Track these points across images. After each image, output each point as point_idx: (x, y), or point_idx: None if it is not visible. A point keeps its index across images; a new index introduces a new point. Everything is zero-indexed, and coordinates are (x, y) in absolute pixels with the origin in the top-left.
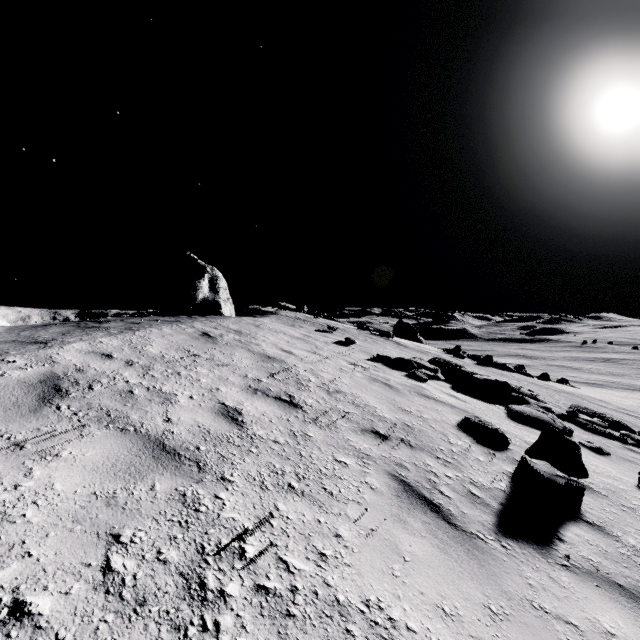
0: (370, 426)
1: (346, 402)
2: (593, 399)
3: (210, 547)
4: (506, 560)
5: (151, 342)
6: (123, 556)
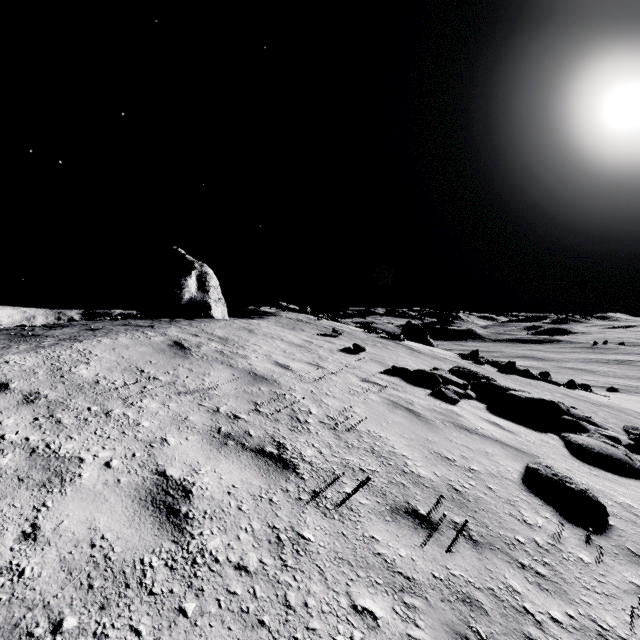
0: (403, 499)
1: (362, 450)
2: (636, 413)
3: None
4: None
5: (90, 359)
6: None
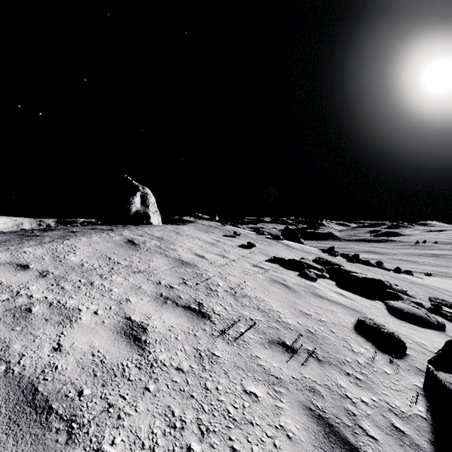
0: (276, 336)
1: (252, 308)
2: (440, 289)
3: None
4: None
5: (76, 250)
6: None
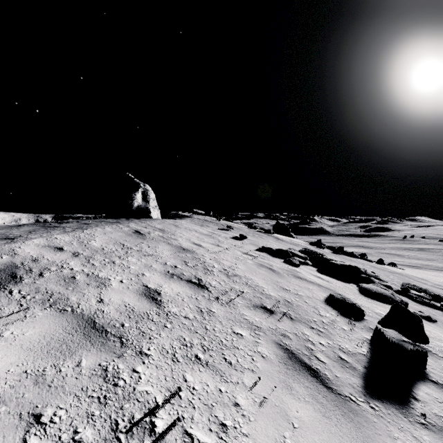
0: (260, 302)
1: (241, 283)
2: (416, 278)
3: (123, 423)
4: (376, 421)
5: (95, 238)
6: (40, 438)
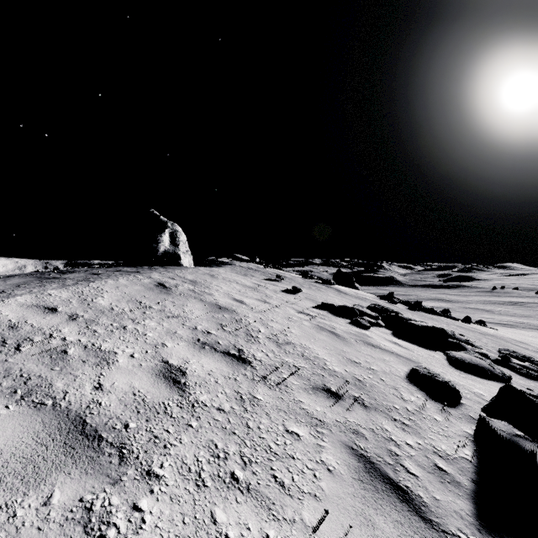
0: (321, 383)
1: (296, 355)
2: (514, 341)
3: None
4: None
5: (103, 294)
6: None
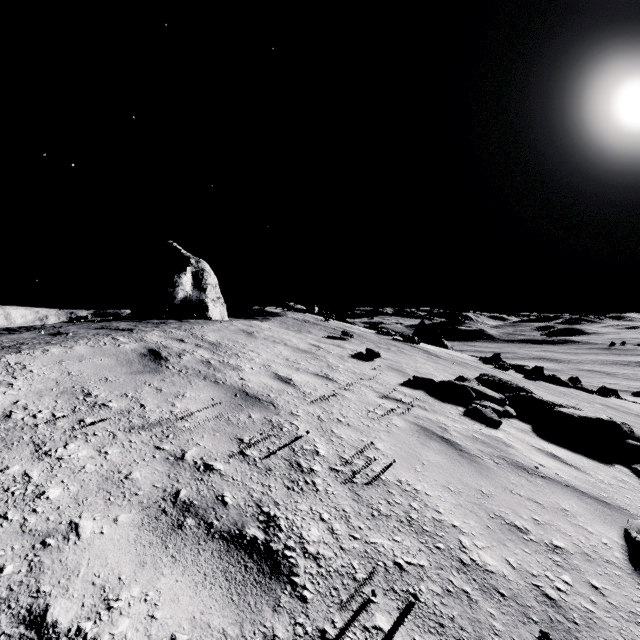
0: (473, 634)
1: (394, 520)
2: None
3: None
4: None
5: (17, 378)
6: None
